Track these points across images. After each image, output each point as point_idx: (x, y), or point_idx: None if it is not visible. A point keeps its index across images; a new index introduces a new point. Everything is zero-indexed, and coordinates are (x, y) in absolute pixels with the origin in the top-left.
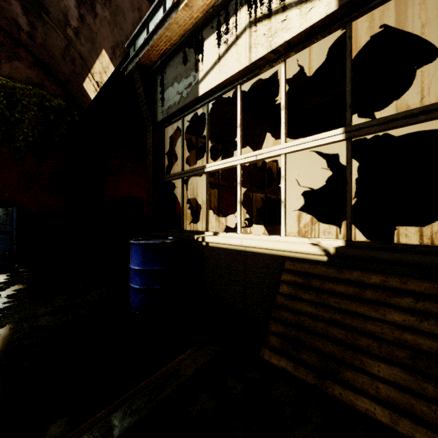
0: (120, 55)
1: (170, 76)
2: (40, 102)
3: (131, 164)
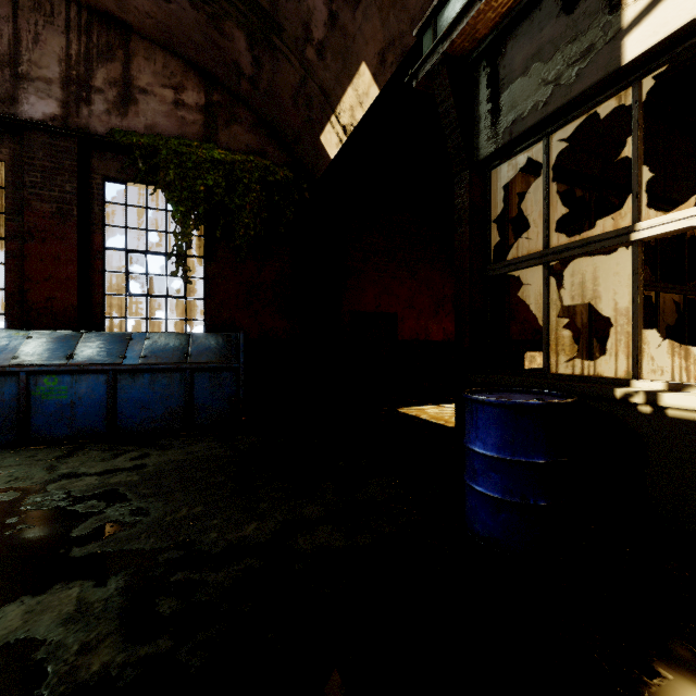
0: (393, 61)
1: (517, 56)
2: (262, 178)
3: (379, 259)
